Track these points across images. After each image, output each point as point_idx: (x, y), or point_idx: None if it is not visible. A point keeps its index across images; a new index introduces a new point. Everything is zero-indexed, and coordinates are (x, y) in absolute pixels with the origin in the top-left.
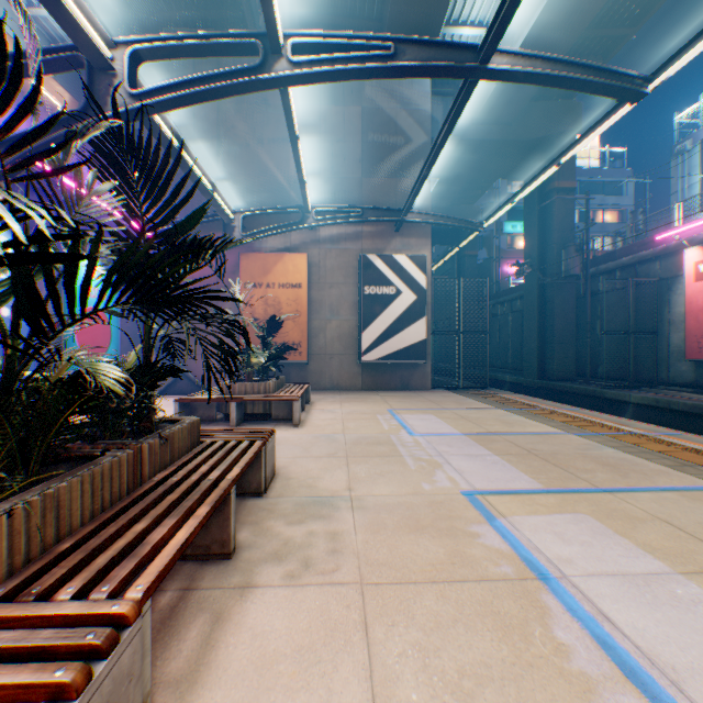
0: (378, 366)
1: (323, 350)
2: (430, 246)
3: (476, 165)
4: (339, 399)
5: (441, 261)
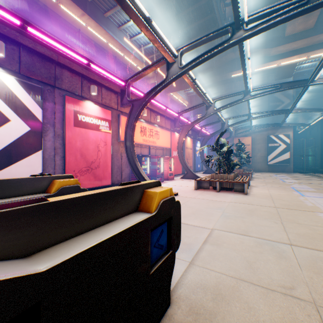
0: (273, 165)
1: (255, 161)
2: (291, 130)
3: (318, 94)
4: (260, 173)
5: (299, 131)
